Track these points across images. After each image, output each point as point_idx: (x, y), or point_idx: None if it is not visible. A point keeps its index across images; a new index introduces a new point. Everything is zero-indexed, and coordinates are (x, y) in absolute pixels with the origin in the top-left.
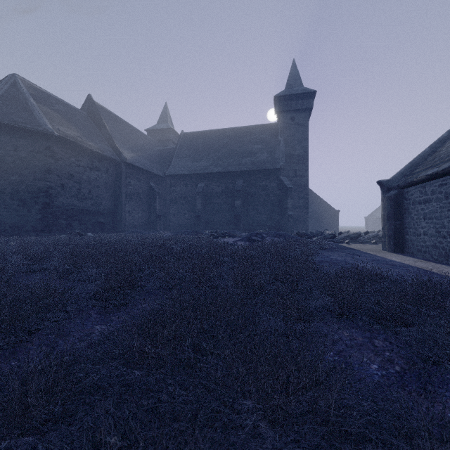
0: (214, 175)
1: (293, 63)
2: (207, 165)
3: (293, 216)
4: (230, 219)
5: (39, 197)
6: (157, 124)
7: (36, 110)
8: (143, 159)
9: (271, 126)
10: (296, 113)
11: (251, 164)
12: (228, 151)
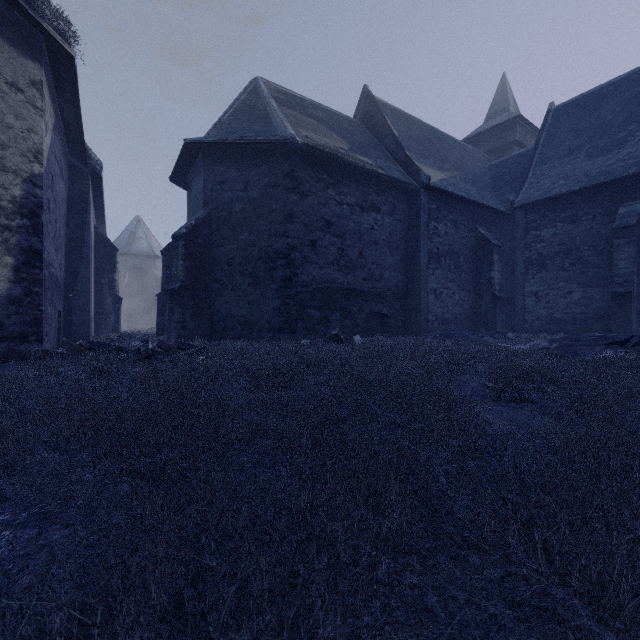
0: None
1: None
2: None
3: None
4: None
5: (275, 269)
6: (485, 121)
7: (276, 114)
8: (461, 182)
9: None
10: None
11: None
12: None
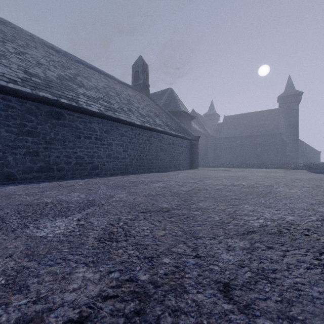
0: (245, 137)
1: (289, 77)
2: (241, 132)
3: (289, 155)
4: (253, 157)
5: None
6: (208, 111)
7: None
8: (210, 131)
9: (275, 110)
10: (291, 103)
11: (265, 131)
12: (251, 125)
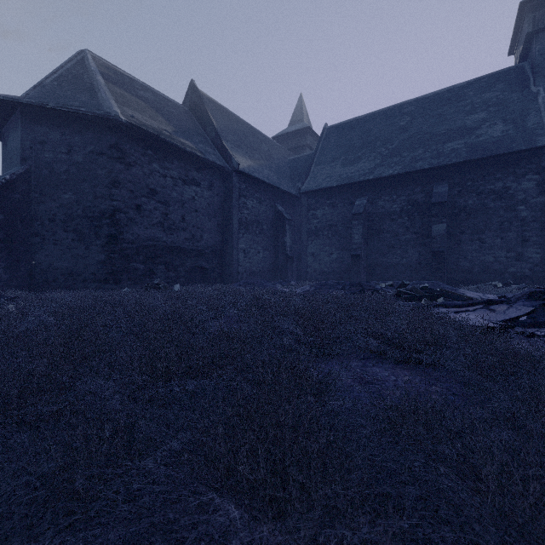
0: (386, 182)
1: None
2: (372, 167)
3: None
4: (418, 261)
5: (101, 227)
6: (289, 126)
7: (103, 90)
8: (266, 170)
9: (505, 74)
10: None
11: (466, 149)
12: (410, 137)
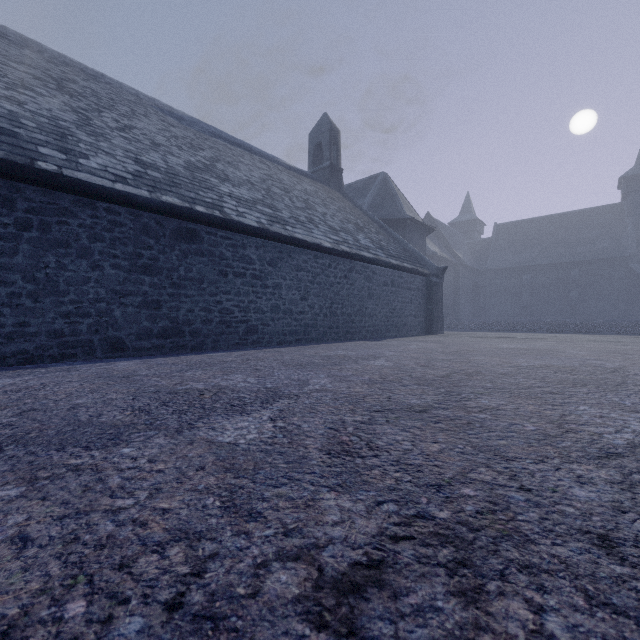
0: (542, 267)
1: None
2: (533, 257)
3: None
4: (561, 310)
5: None
6: (459, 215)
7: None
8: (465, 257)
9: (613, 208)
10: None
11: (589, 253)
12: (556, 240)
